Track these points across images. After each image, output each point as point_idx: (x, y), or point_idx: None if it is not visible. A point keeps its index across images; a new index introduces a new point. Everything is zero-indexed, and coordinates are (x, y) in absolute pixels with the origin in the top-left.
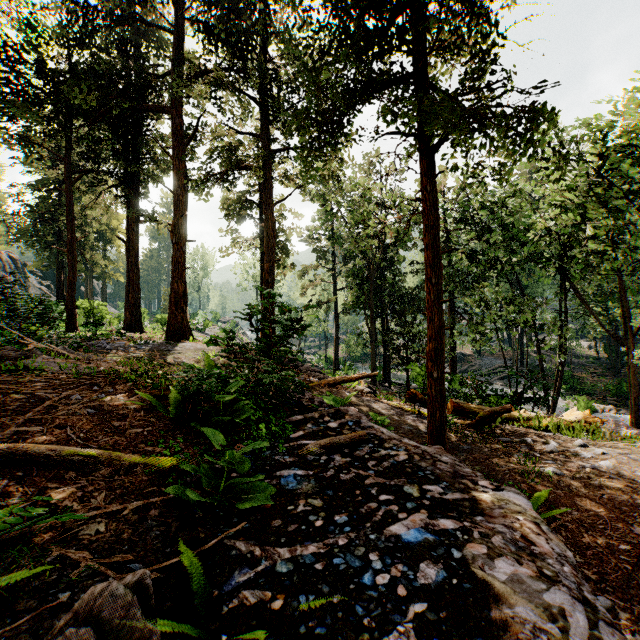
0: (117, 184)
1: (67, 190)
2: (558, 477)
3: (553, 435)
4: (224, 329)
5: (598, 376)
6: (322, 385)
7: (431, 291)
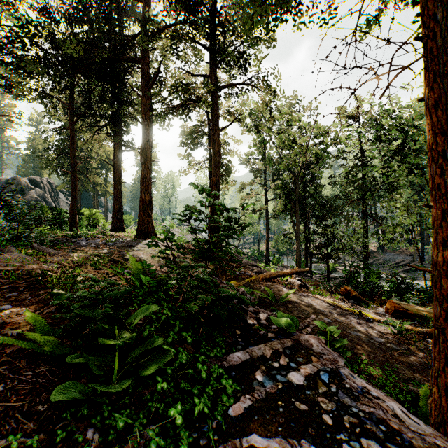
0: (106, 123)
1: (70, 128)
2: None
3: None
4: (164, 229)
5: None
6: (260, 279)
7: (443, 170)
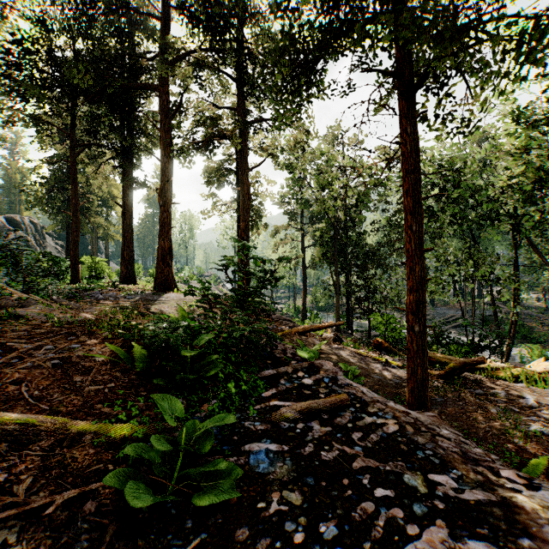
0: (114, 156)
1: (71, 161)
2: (547, 438)
3: (525, 387)
4: (199, 280)
5: (547, 326)
6: (292, 333)
7: (411, 239)
